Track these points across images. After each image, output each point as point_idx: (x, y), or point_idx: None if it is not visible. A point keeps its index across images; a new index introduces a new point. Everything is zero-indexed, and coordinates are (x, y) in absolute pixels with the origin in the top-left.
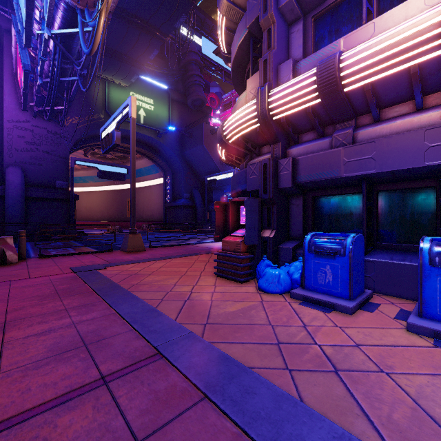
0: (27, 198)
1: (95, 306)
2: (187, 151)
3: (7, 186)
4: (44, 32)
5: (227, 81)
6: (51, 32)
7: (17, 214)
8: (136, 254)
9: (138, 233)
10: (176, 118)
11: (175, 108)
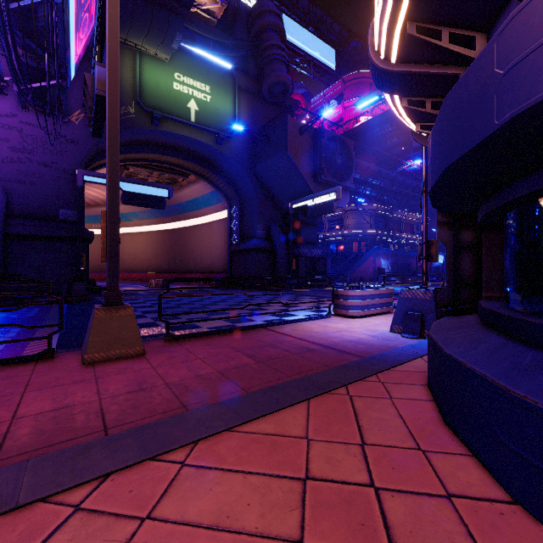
0: (11, 235)
1: None
2: (261, 164)
3: None
4: None
5: (316, 78)
6: None
7: None
8: (92, 382)
9: (123, 307)
10: (244, 116)
11: (243, 101)
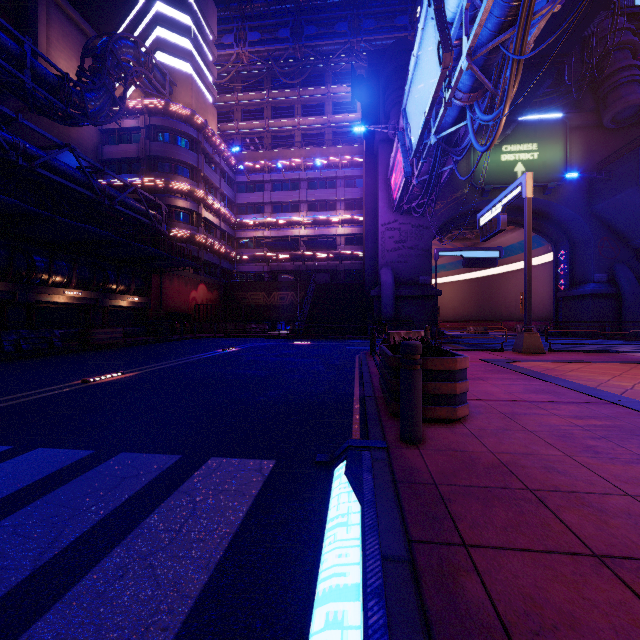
0: (396, 296)
1: (533, 380)
2: (601, 203)
3: (383, 287)
4: (430, 140)
5: None
6: (437, 138)
7: (390, 313)
8: (536, 356)
9: (534, 333)
10: (577, 155)
11: (576, 140)
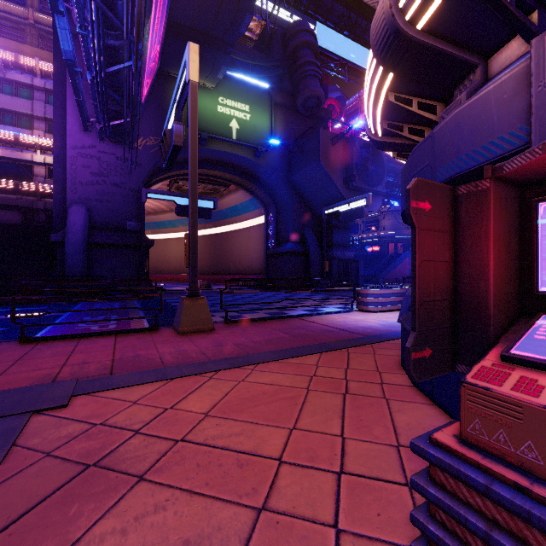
0: (93, 244)
1: None
2: (295, 174)
3: (68, 229)
4: None
5: (351, 81)
6: None
7: (78, 265)
8: (190, 342)
9: (201, 298)
10: (280, 129)
11: (279, 115)
